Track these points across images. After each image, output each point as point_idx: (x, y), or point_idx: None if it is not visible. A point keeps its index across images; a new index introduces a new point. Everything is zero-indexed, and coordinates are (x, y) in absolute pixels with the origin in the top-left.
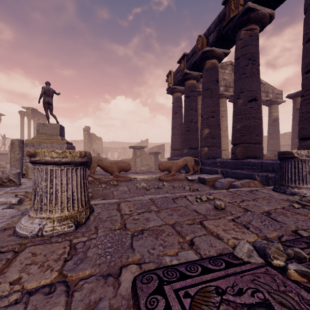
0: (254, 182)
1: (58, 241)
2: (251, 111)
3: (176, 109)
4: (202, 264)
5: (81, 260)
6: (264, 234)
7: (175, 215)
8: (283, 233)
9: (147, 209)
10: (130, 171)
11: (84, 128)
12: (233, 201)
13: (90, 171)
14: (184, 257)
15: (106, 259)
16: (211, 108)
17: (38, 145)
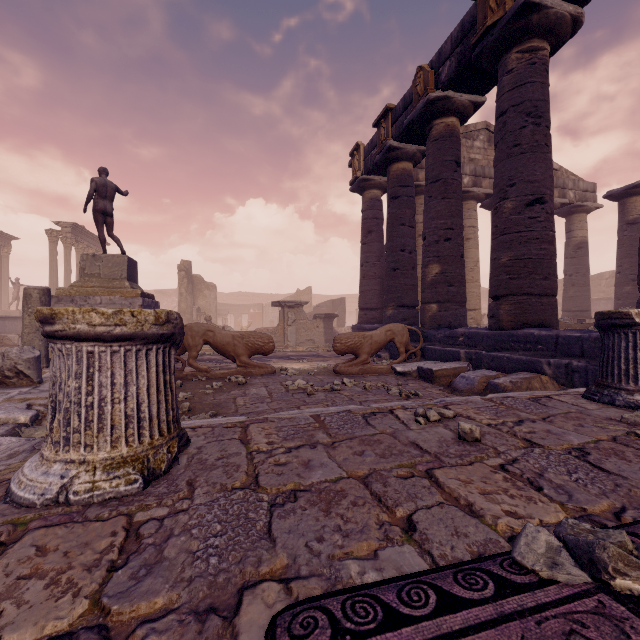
0: (539, 380)
1: (102, 518)
2: (531, 226)
3: (370, 224)
4: (437, 583)
5: (148, 567)
6: (579, 503)
7: (370, 455)
8: (625, 503)
9: (307, 439)
10: (274, 353)
11: (178, 265)
12: (498, 423)
13: (189, 353)
14: (394, 563)
15: (208, 567)
16: (446, 221)
17: (82, 300)
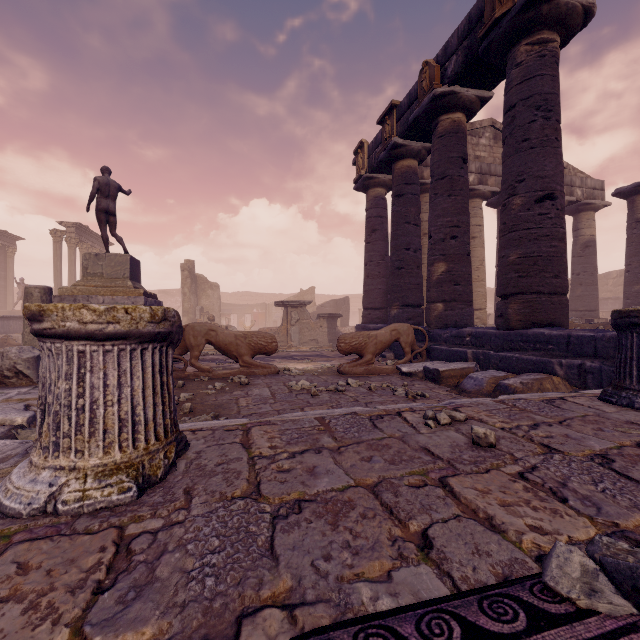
0: (551, 381)
1: (91, 531)
2: (541, 223)
3: (374, 223)
4: (461, 613)
5: (137, 589)
6: (609, 517)
7: (379, 461)
8: None
9: (312, 443)
10: (277, 353)
11: (182, 265)
12: (512, 426)
13: (191, 353)
14: (410, 587)
15: (204, 590)
16: (452, 219)
17: (84, 299)
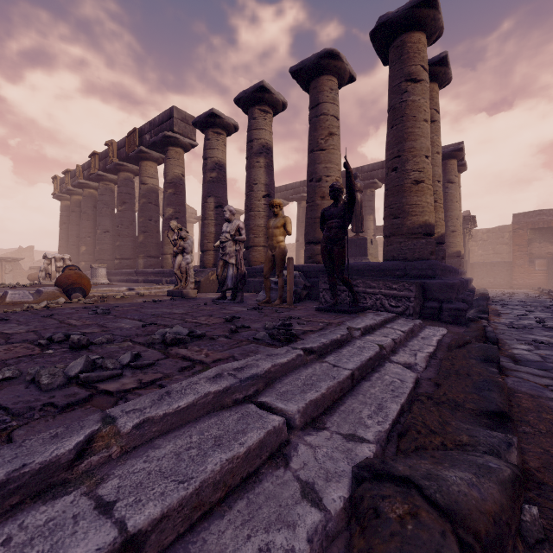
0: None
1: None
2: (105, 239)
3: (65, 219)
4: None
5: None
6: None
7: None
8: None
9: None
10: None
11: None
12: None
13: None
14: None
15: None
16: (89, 230)
17: None
